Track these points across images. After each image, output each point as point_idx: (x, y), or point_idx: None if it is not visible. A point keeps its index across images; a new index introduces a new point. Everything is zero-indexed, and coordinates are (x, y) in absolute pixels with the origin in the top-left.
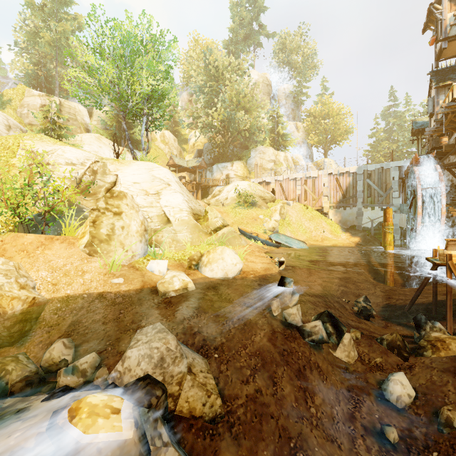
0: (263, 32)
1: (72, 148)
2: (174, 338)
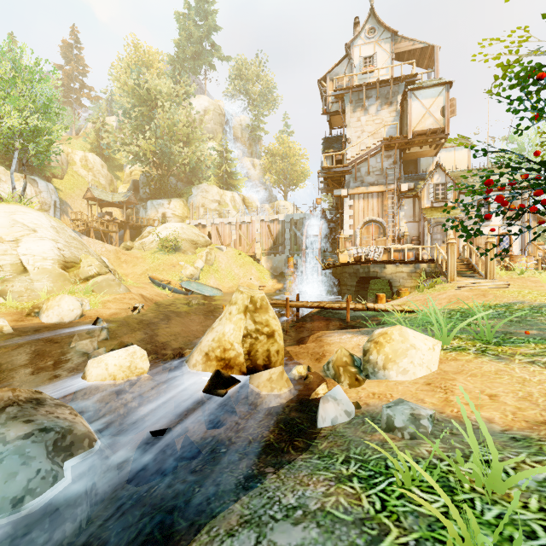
0: (216, 53)
1: None
2: None
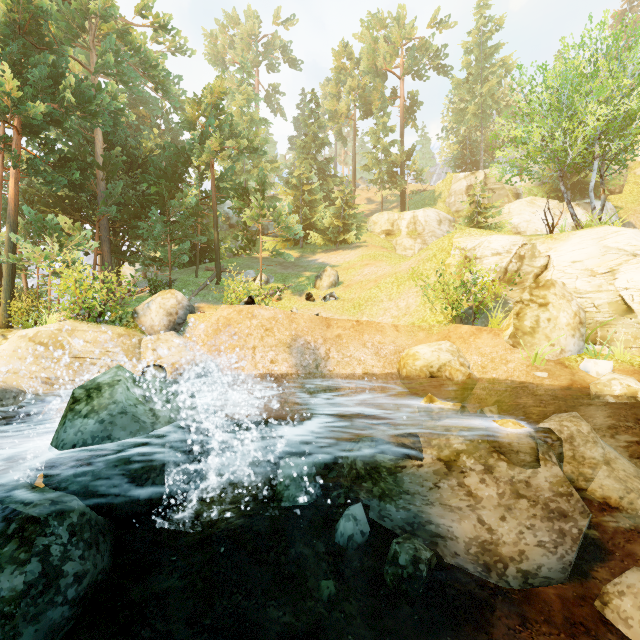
0: None
1: (497, 236)
2: (587, 425)
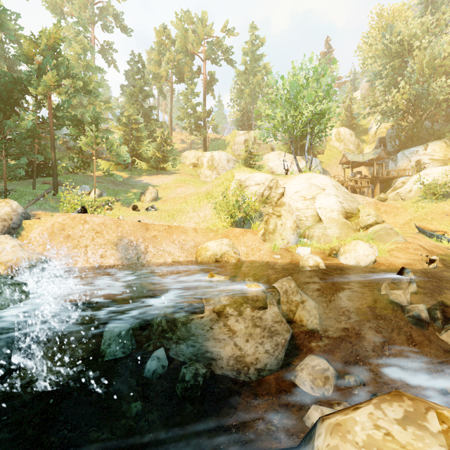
0: None
1: (258, 174)
2: (294, 283)
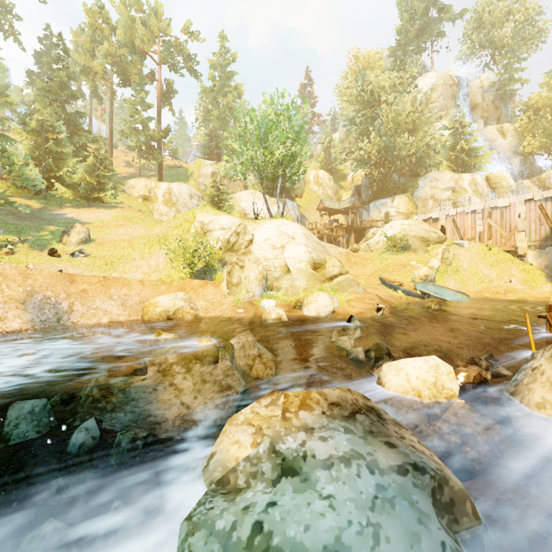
0: (445, 16)
1: (224, 216)
2: (252, 336)
